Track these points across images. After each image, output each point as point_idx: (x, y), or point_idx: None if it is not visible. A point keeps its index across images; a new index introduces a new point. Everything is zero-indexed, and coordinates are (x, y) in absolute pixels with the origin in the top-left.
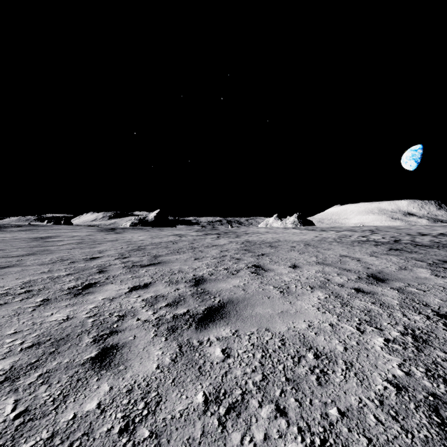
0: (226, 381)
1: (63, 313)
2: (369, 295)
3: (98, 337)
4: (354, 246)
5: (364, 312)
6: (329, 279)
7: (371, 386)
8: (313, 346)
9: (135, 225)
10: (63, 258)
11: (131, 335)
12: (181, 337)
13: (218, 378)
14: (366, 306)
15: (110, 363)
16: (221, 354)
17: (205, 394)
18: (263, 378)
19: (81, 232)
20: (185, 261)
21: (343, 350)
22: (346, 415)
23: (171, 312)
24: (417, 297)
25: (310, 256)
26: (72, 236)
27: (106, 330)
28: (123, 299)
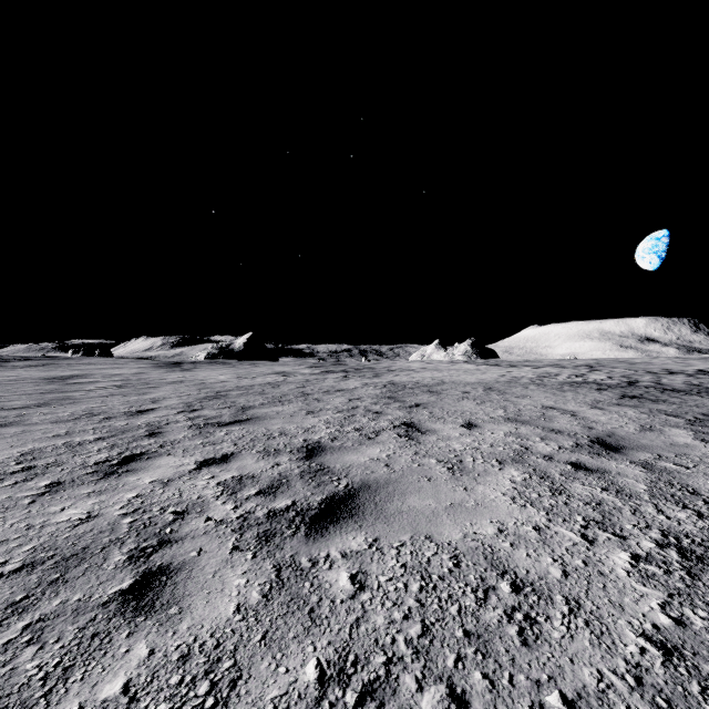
0: (358, 638)
1: (81, 507)
2: (597, 474)
3: (138, 552)
4: (564, 391)
5: (591, 505)
6: (528, 446)
7: (618, 647)
8: (508, 568)
9: (214, 357)
10: (93, 411)
11: (195, 548)
12: (281, 552)
13: (345, 632)
14: (593, 495)
15: (153, 602)
16: (350, 584)
17: (320, 663)
18: (424, 631)
19: (126, 368)
20: (291, 416)
21: (562, 577)
22: (578, 707)
23: (265, 506)
24: (677, 479)
25: (494, 408)
26: (111, 375)
27: (152, 538)
28: (186, 482)
